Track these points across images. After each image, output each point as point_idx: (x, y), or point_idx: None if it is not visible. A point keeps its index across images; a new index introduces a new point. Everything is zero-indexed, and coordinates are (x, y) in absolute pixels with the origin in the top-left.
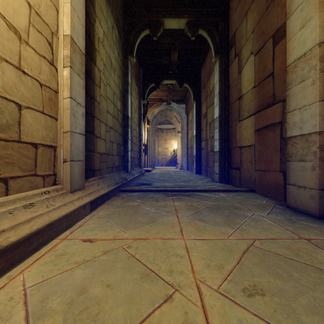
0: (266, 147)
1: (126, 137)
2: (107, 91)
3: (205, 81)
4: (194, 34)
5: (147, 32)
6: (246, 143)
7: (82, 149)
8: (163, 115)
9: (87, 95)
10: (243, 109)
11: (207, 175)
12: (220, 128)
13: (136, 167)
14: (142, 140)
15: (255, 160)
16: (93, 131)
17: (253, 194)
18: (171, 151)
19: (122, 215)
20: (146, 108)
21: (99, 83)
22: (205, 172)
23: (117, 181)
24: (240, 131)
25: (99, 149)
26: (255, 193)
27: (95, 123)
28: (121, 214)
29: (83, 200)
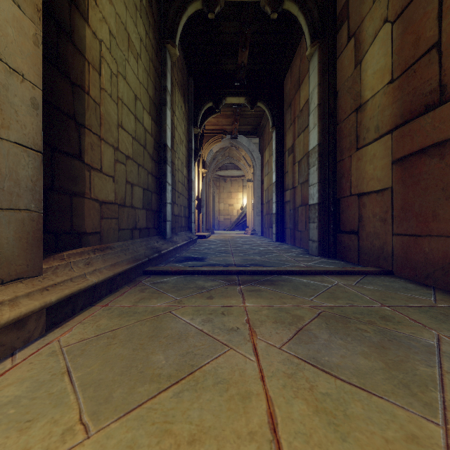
0: (420, 189)
1: (163, 181)
2: (119, 88)
3: (292, 96)
4: (277, 8)
5: (197, 5)
6: (372, 185)
7: (30, 183)
8: (226, 156)
9: (61, 75)
10: (366, 127)
11: (295, 243)
12: (321, 164)
13: (183, 231)
14: (192, 190)
15: (393, 216)
16: (81, 155)
17: (393, 279)
18: (238, 209)
19: (116, 345)
20: (200, 143)
21: (99, 64)
22: (291, 239)
23: (138, 255)
24: (360, 167)
25: (97, 193)
26: (395, 277)
27: (85, 140)
28: (116, 339)
29: (14, 309)
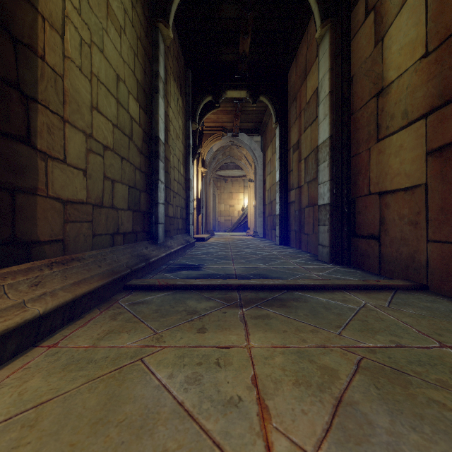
0: None
1: (155, 178)
2: (94, 62)
3: (297, 88)
4: None
5: None
6: (398, 182)
7: None
8: (227, 155)
9: None
10: (390, 113)
11: (301, 247)
12: (333, 159)
13: (180, 234)
14: (190, 190)
15: (428, 219)
16: (30, 138)
17: (432, 297)
18: (239, 210)
19: (26, 450)
20: (199, 141)
21: (62, 25)
22: (296, 243)
23: (117, 266)
24: (381, 161)
25: (59, 190)
26: (433, 293)
27: (38, 119)
28: (34, 431)
29: None
